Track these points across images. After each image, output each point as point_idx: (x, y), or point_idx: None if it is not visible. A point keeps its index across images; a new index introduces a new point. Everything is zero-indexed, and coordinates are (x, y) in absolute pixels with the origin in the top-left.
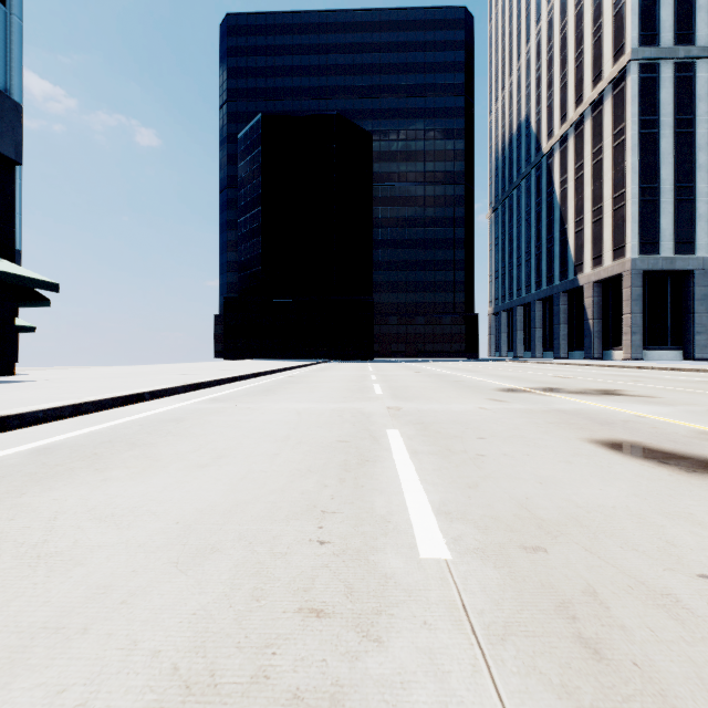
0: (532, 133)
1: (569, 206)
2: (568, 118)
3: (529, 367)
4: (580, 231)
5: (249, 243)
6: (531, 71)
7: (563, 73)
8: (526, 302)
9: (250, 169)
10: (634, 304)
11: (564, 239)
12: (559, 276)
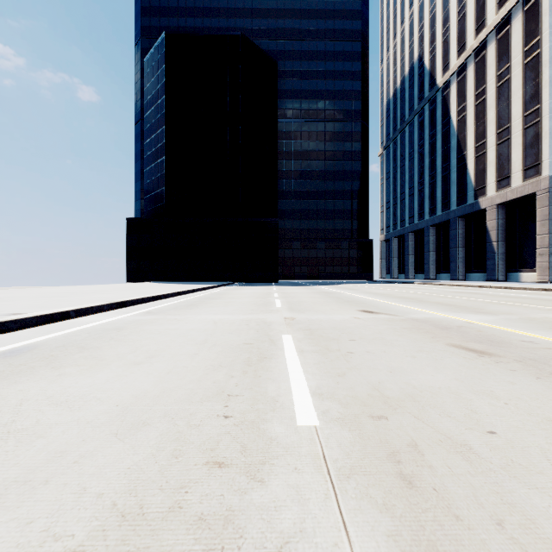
0: (426, 70)
1: (468, 132)
2: (466, 48)
3: (496, 295)
4: (481, 155)
5: (154, 165)
6: (425, 13)
7: (461, 5)
8: (418, 228)
9: (155, 90)
10: (551, 224)
11: (463, 165)
12: (456, 201)
